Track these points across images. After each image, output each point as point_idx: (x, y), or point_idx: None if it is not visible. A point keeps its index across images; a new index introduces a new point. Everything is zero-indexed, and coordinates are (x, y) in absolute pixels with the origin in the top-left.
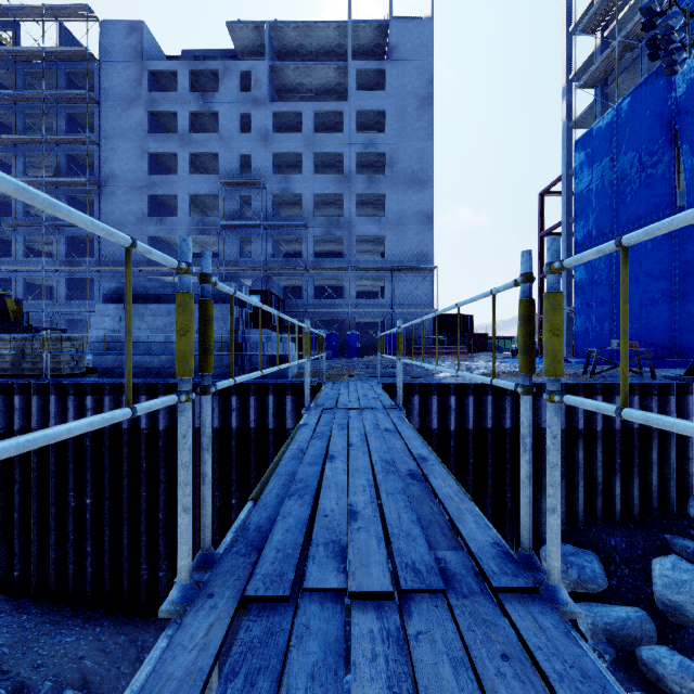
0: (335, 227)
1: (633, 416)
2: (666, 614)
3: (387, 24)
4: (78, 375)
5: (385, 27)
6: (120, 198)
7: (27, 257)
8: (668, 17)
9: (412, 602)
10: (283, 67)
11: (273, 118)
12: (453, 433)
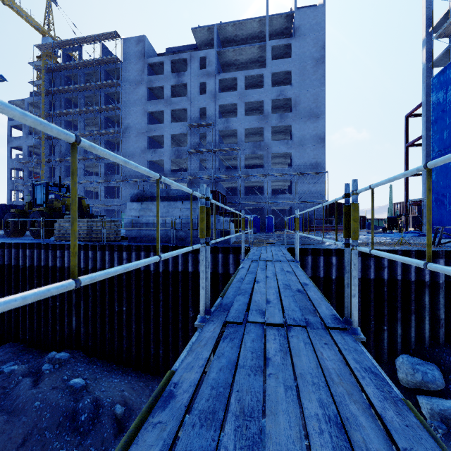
0: (258, 148)
1: (373, 252)
2: None
3: (292, 13)
4: (117, 241)
5: (291, 16)
6: (133, 140)
7: (85, 175)
8: None
9: (291, 328)
10: (225, 51)
11: (219, 83)
12: (334, 280)
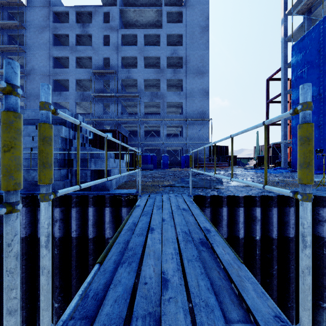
0: (155, 97)
1: None
2: None
3: None
4: None
5: None
6: (38, 81)
7: None
8: None
9: None
10: (127, 10)
11: (122, 39)
12: (259, 241)
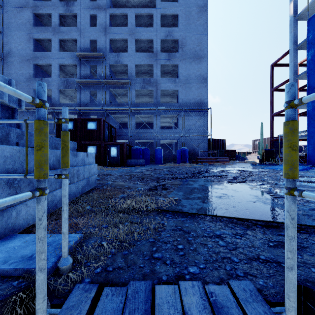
0: (148, 84)
1: None
2: None
3: None
4: None
5: None
6: (16, 66)
7: None
8: None
9: None
10: None
11: (111, 20)
12: None
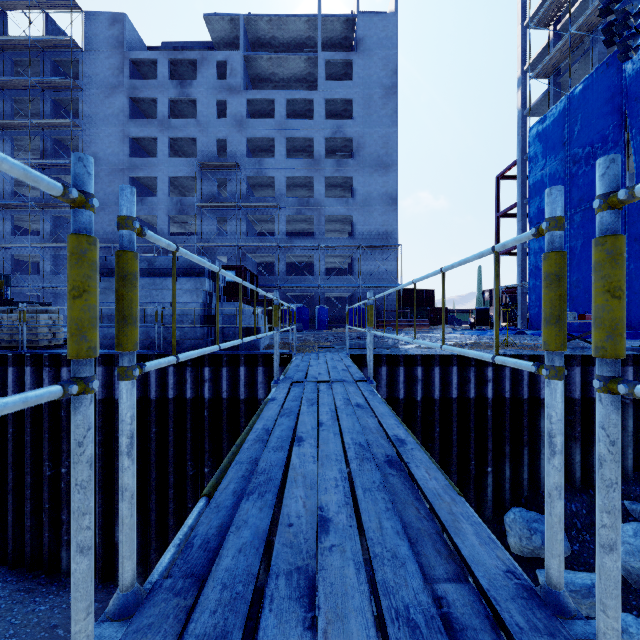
0: (306, 207)
1: None
2: (628, 580)
3: (354, 18)
4: (56, 347)
5: (352, 21)
6: (103, 180)
7: (15, 235)
8: (625, 3)
9: None
10: (257, 58)
11: (248, 105)
12: (420, 402)
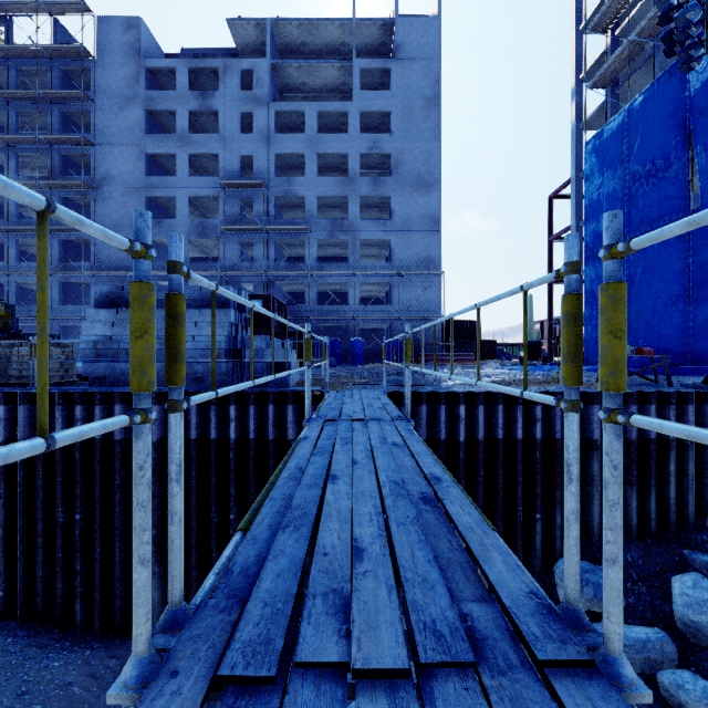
0: (339, 230)
1: None
2: (687, 635)
3: (393, 22)
4: (69, 384)
5: (390, 25)
6: (117, 200)
7: (20, 261)
8: (686, 10)
9: (435, 682)
10: (285, 66)
11: (275, 118)
12: (463, 444)
